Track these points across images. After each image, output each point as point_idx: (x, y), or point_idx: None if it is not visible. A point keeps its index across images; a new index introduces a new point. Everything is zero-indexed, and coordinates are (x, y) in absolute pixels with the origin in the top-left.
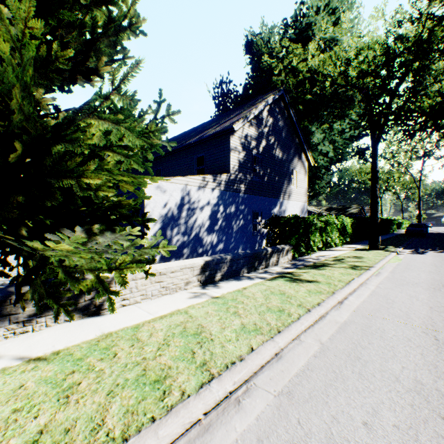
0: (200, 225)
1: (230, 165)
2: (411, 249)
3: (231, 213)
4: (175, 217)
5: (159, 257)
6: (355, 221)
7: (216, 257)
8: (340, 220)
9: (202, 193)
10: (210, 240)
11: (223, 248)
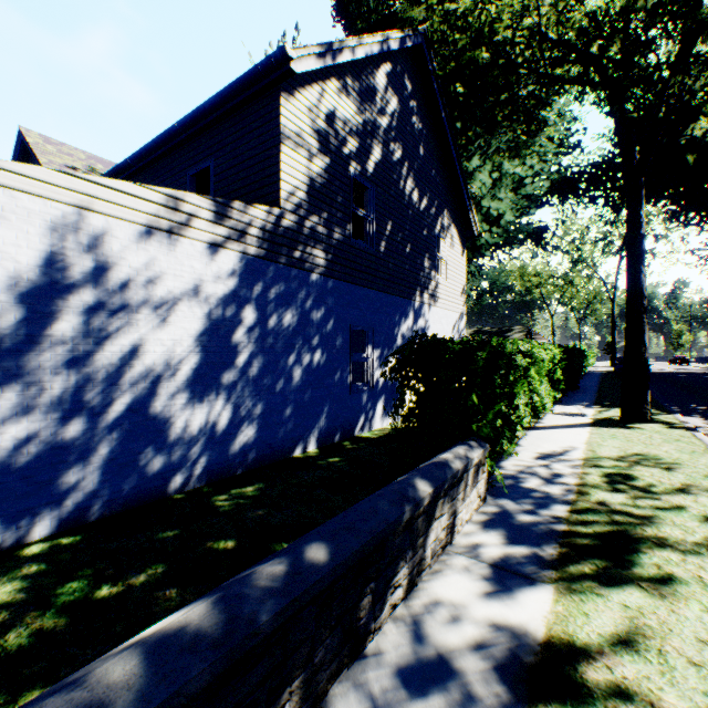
0: (158, 371)
1: (281, 183)
2: (694, 415)
3: (284, 330)
4: (7, 338)
5: None
6: (561, 354)
7: None
8: (546, 351)
9: (168, 255)
10: (203, 420)
11: (257, 439)
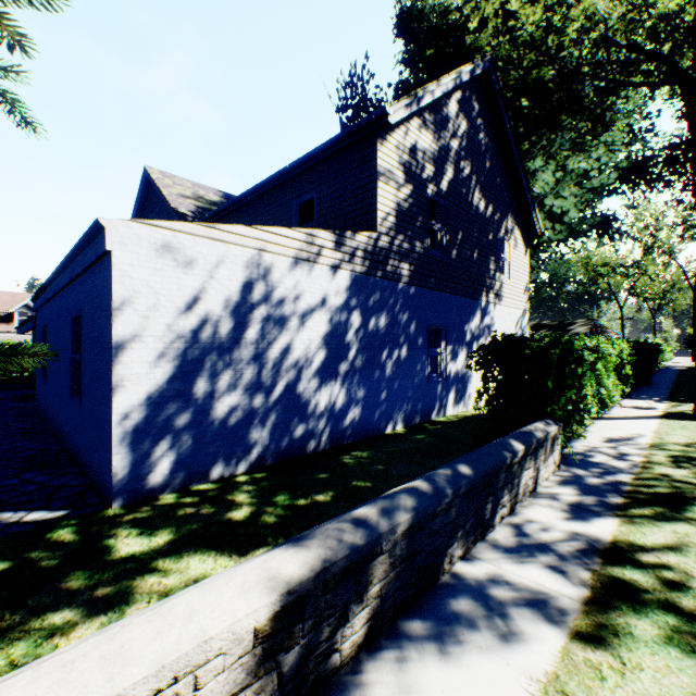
0: (301, 363)
1: (377, 212)
2: None
3: (379, 330)
4: (225, 340)
5: (167, 463)
6: (630, 349)
7: (341, 541)
8: (613, 346)
9: (306, 277)
10: (327, 400)
11: (361, 417)
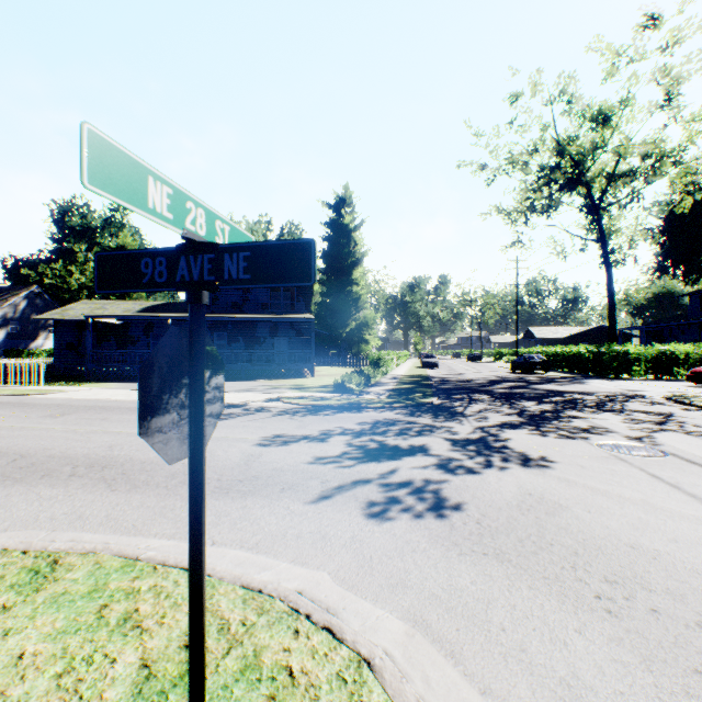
0: None
1: None
2: None
3: None
4: None
5: None
6: None
7: None
8: None
9: None
10: None
11: None
